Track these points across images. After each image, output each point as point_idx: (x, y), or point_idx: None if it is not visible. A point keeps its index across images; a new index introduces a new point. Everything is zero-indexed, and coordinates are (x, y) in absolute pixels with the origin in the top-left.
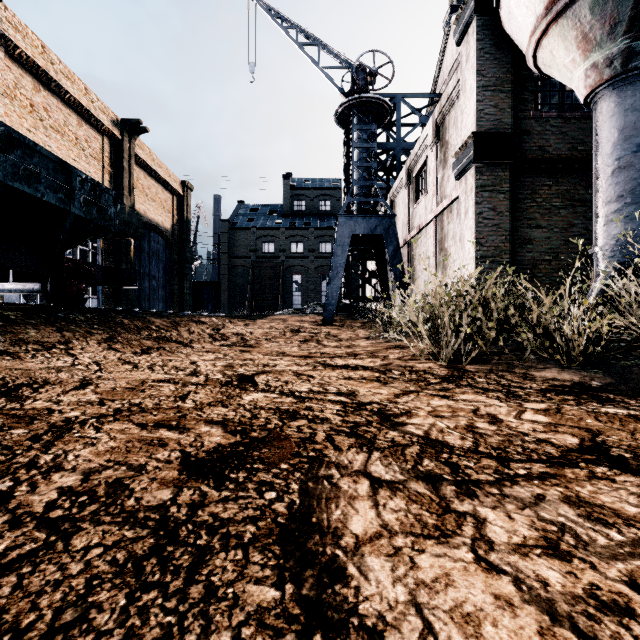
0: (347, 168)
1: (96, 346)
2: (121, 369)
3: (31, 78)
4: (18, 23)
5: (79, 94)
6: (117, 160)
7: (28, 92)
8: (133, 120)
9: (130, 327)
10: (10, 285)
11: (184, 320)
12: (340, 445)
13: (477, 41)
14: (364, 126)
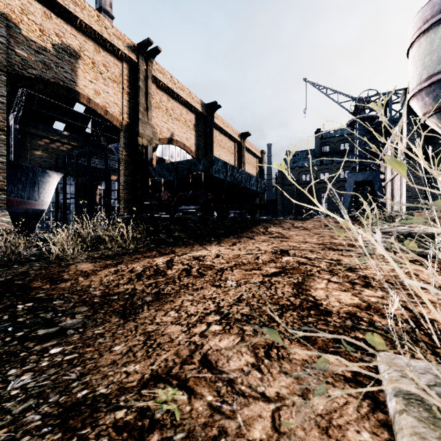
0: None
1: (275, 227)
2: (287, 232)
3: (218, 132)
4: (217, 115)
5: (229, 131)
6: (239, 151)
7: (217, 137)
8: (245, 133)
9: (273, 223)
10: (238, 211)
11: (281, 221)
12: (336, 236)
13: (406, 111)
14: (362, 128)
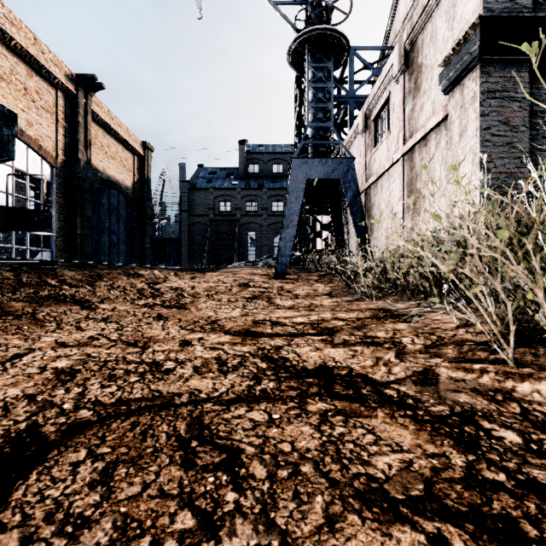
0: (299, 121)
1: None
2: None
3: None
4: None
5: (27, 42)
6: (72, 115)
7: None
8: (88, 75)
9: (3, 282)
10: None
11: (113, 273)
12: None
13: None
14: (319, 63)
